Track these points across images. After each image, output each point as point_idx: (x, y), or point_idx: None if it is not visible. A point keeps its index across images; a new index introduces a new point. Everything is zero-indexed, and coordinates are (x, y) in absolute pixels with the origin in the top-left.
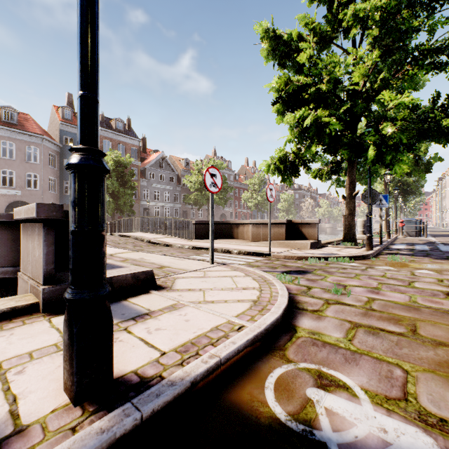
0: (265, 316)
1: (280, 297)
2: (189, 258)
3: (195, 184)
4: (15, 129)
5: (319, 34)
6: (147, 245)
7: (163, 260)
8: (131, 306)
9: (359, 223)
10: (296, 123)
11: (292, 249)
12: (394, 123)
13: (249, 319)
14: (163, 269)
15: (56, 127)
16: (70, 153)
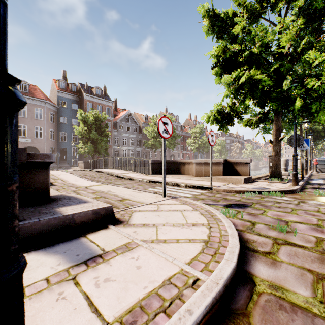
0: (220, 264)
1: (230, 237)
2: (145, 191)
3: (152, 133)
4: (27, 96)
5: (250, 11)
6: (115, 178)
7: (125, 193)
8: (87, 245)
9: (281, 162)
10: (230, 83)
11: (229, 183)
12: (317, 79)
13: (203, 268)
14: (124, 202)
15: (55, 94)
16: (64, 112)
